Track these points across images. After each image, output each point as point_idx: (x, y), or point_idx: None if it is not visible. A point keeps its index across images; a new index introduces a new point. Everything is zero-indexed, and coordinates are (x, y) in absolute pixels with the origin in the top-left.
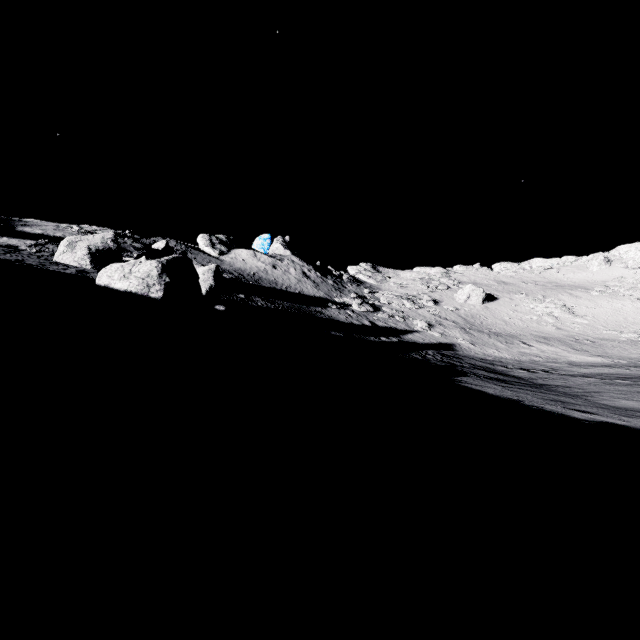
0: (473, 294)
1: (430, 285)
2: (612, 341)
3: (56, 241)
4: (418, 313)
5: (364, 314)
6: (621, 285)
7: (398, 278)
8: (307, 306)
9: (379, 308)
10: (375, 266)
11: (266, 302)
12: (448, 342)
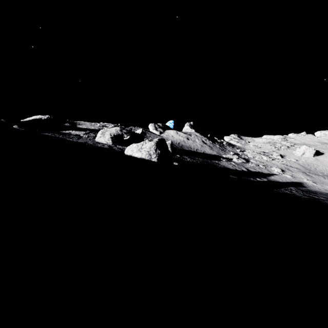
0: (307, 151)
1: (276, 146)
2: None
3: (92, 131)
4: (272, 163)
5: (241, 164)
6: None
7: (254, 142)
8: (210, 160)
9: (248, 160)
10: (239, 136)
11: (190, 159)
12: (298, 181)
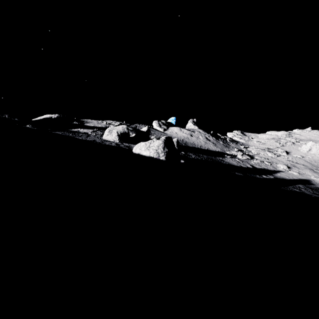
0: (313, 147)
1: (280, 142)
2: None
3: (99, 129)
4: (277, 159)
5: (245, 160)
6: None
7: (258, 138)
8: (214, 157)
9: (253, 157)
10: (242, 132)
11: (195, 155)
12: (305, 178)
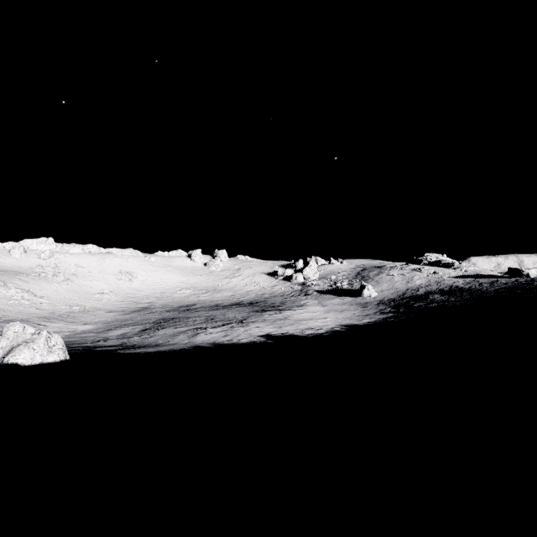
0: None
1: None
2: (75, 313)
3: None
4: None
5: None
6: (47, 272)
7: None
8: None
9: None
10: None
11: None
12: None
